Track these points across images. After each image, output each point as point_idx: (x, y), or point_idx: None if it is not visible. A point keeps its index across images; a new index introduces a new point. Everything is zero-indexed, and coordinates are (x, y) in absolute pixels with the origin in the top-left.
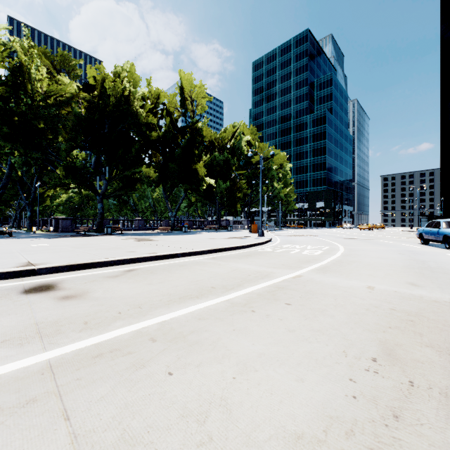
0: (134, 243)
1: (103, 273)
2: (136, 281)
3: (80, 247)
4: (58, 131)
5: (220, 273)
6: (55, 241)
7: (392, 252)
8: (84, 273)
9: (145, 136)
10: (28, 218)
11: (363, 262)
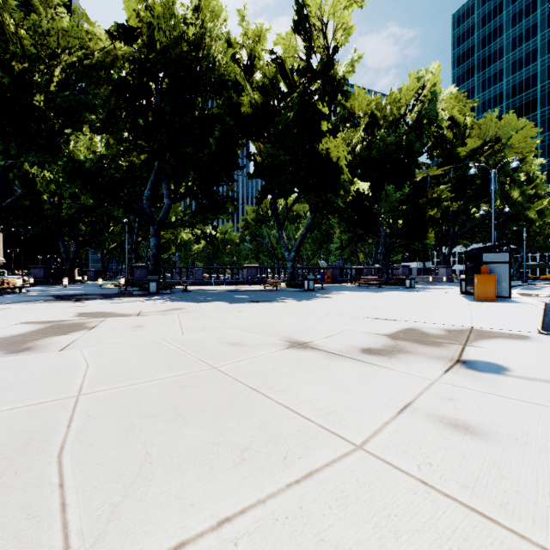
0: None
1: None
2: None
3: None
4: (82, 117)
5: None
6: None
7: None
8: None
9: (237, 114)
10: None
11: None
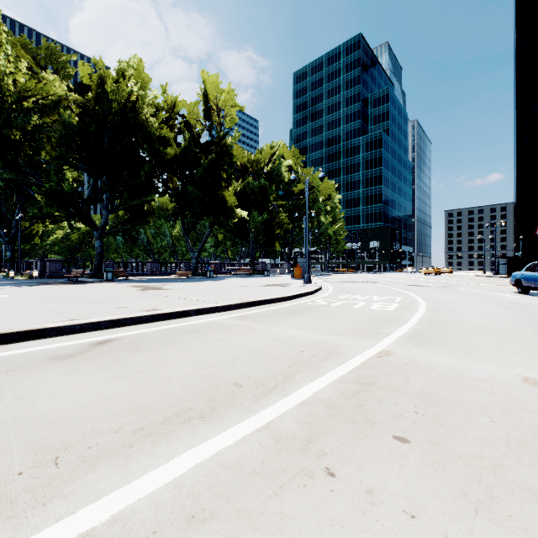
0: (134, 293)
1: (50, 350)
2: (98, 369)
3: (51, 299)
4: (40, 144)
5: (252, 347)
6: (25, 290)
7: (494, 306)
8: (17, 349)
9: (159, 155)
10: (8, 260)
11: (469, 323)
